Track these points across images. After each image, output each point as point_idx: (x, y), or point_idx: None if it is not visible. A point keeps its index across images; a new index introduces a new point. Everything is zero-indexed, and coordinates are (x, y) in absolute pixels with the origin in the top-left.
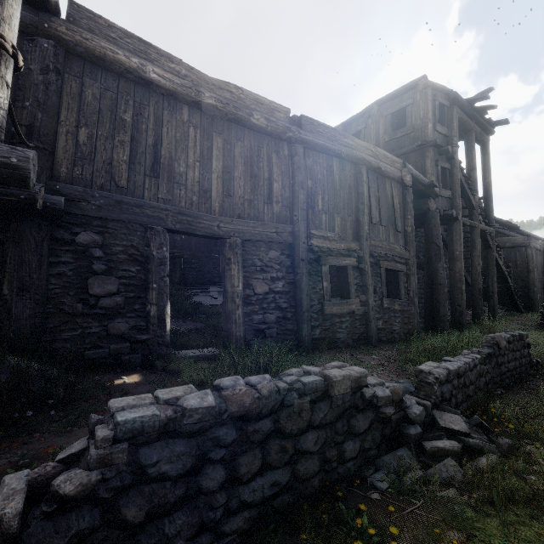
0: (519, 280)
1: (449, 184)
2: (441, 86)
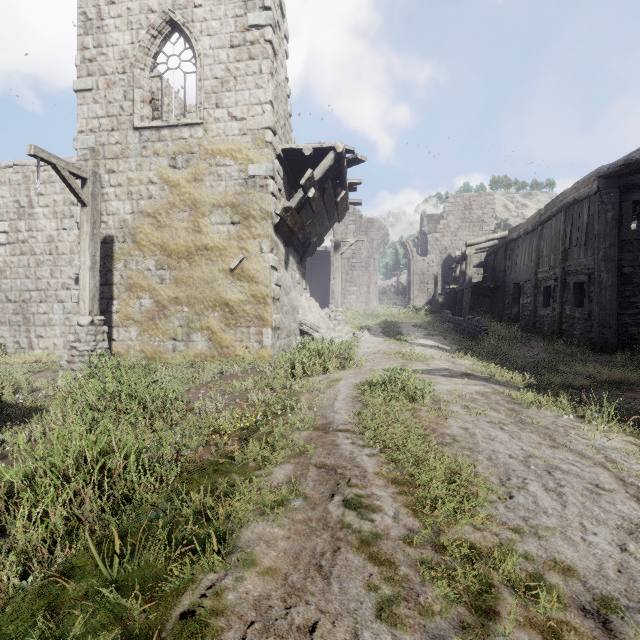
0: None
1: None
2: None
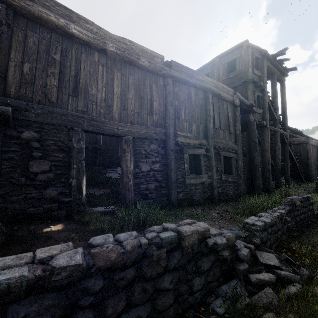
0: (302, 163)
1: (261, 105)
2: (257, 46)
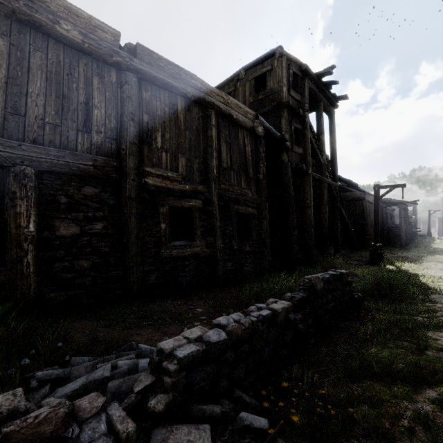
0: (358, 226)
1: (301, 142)
2: (295, 58)
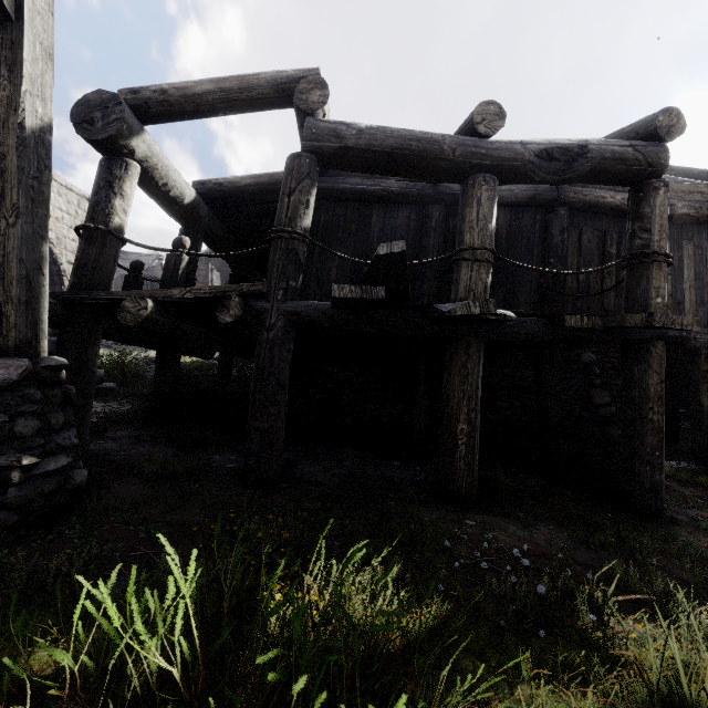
0: None
1: None
2: None
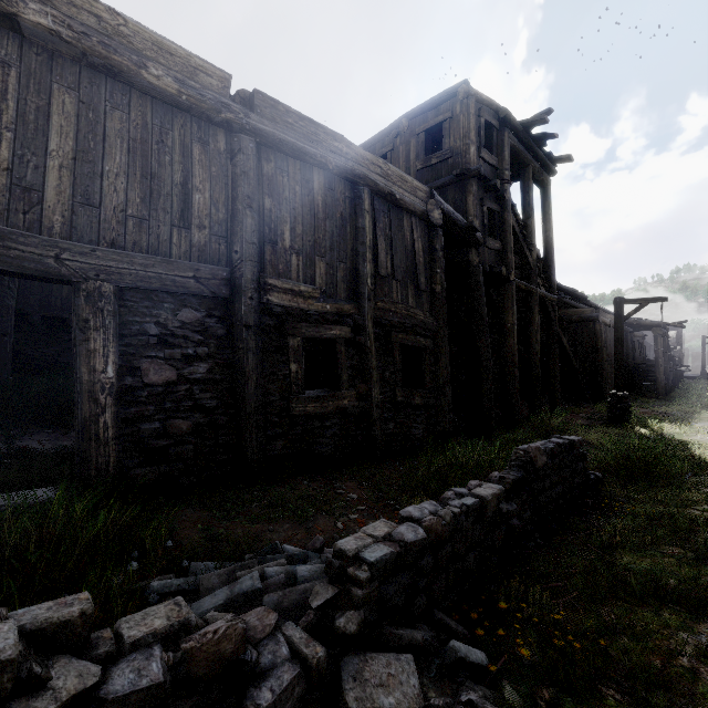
0: (587, 363)
1: (499, 232)
2: (488, 98)
